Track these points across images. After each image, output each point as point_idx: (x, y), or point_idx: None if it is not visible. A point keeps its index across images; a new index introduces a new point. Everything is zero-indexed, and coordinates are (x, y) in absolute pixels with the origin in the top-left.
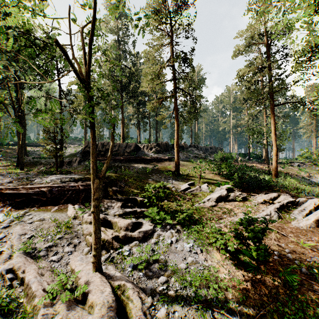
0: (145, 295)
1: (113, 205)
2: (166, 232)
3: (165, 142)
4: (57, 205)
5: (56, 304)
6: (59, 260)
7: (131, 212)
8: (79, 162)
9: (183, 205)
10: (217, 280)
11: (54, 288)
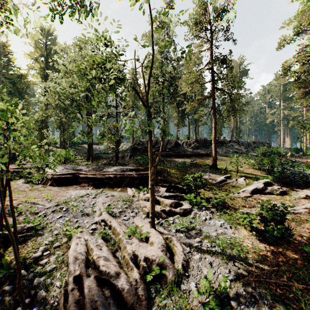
0: (185, 246)
1: (159, 190)
2: (202, 212)
3: (204, 138)
4: (120, 187)
5: (131, 239)
6: (128, 220)
7: (173, 196)
8: (129, 156)
9: (218, 194)
10: (240, 246)
11: (129, 231)
